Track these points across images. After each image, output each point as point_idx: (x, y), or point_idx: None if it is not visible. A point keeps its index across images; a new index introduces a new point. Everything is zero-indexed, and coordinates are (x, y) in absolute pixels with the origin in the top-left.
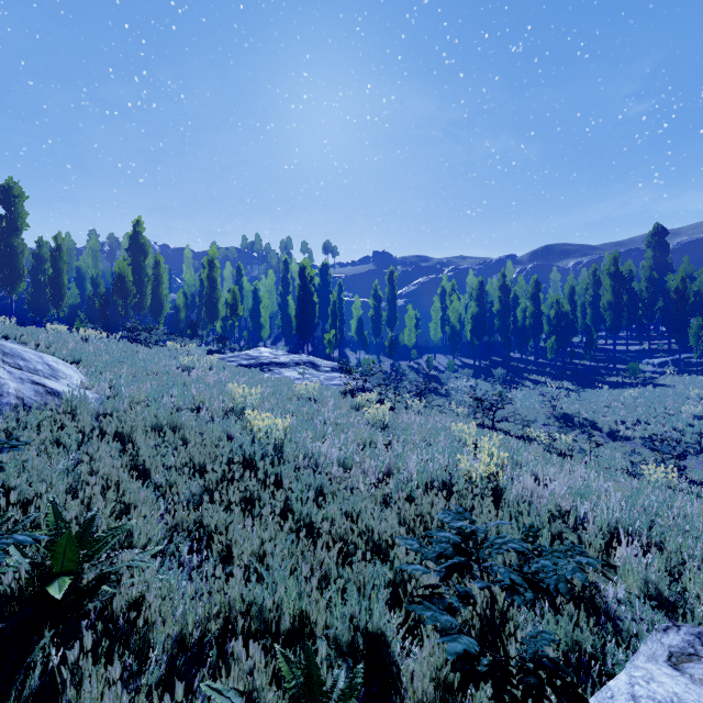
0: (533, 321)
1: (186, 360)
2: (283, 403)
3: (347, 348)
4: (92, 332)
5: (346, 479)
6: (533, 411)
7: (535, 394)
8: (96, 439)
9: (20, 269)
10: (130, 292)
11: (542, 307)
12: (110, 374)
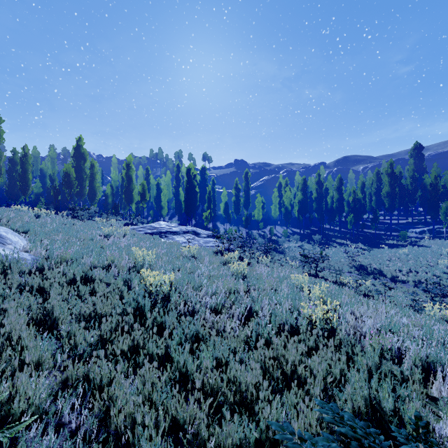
0: (338, 204)
1: (107, 230)
2: (173, 261)
3: (218, 222)
4: (43, 211)
5: (217, 321)
6: (340, 263)
7: (341, 252)
8: (13, 296)
9: None
10: (73, 185)
11: (343, 195)
12: (48, 240)
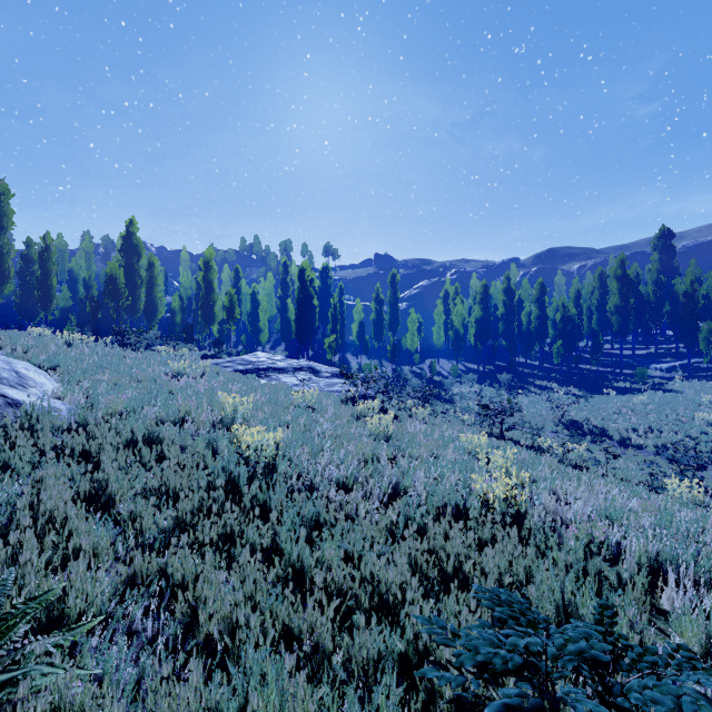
0: (538, 325)
1: (176, 366)
2: (279, 413)
3: (348, 353)
4: (77, 336)
5: (346, 502)
6: (540, 418)
7: (542, 400)
8: (50, 462)
9: (5, 270)
10: (121, 295)
11: (547, 310)
12: (88, 381)
